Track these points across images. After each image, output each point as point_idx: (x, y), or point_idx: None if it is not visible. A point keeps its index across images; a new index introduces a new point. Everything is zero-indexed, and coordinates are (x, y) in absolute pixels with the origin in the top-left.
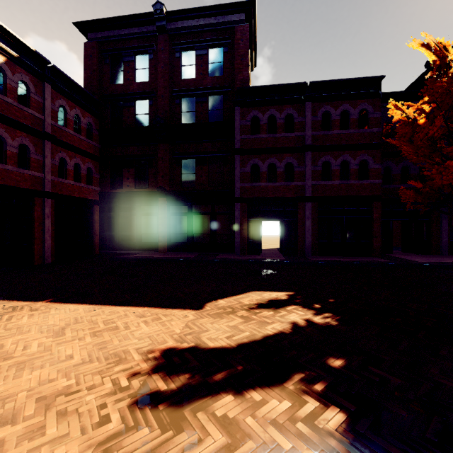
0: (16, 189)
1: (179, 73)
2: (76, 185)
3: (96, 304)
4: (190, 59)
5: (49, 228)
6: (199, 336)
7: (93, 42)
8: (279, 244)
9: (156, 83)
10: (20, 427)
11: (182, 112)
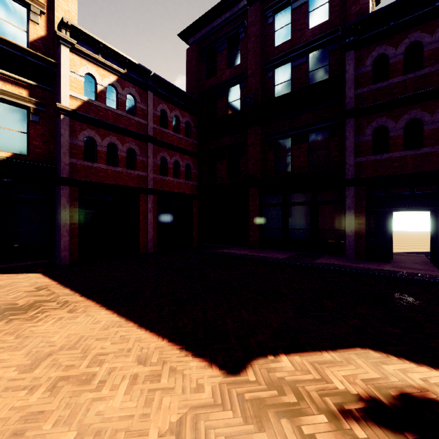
0: (124, 187)
1: (272, 41)
2: (175, 181)
3: (126, 316)
4: (284, 18)
5: (152, 221)
6: None
7: (192, 45)
8: (427, 245)
9: (247, 63)
10: None
11: (275, 86)
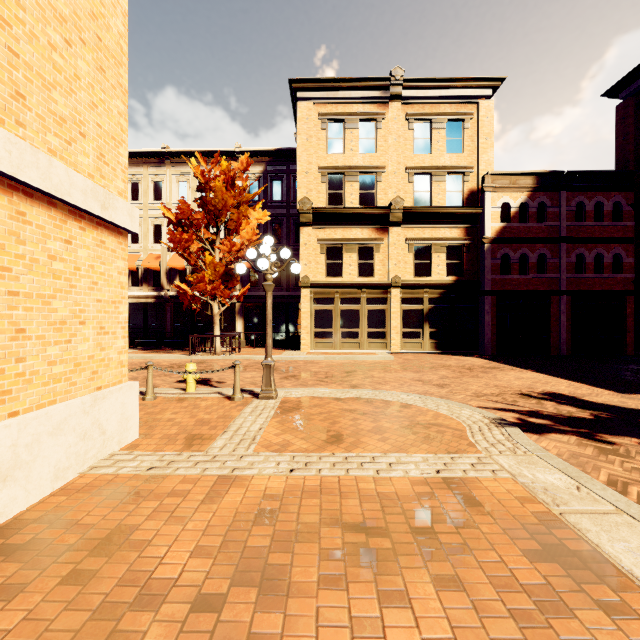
0: (535, 292)
1: None
2: (596, 278)
3: (555, 376)
4: None
5: (564, 324)
6: (586, 396)
7: (625, 100)
8: None
9: None
10: (487, 386)
11: None
